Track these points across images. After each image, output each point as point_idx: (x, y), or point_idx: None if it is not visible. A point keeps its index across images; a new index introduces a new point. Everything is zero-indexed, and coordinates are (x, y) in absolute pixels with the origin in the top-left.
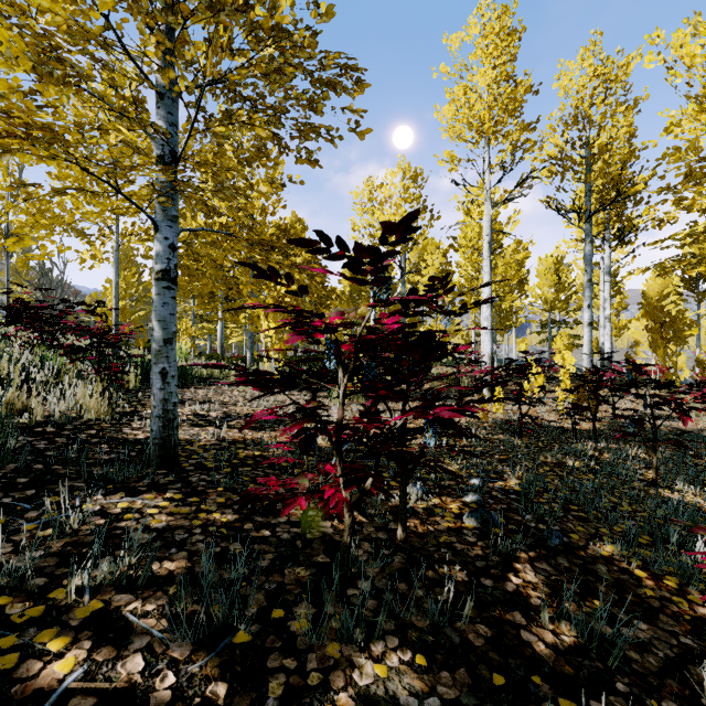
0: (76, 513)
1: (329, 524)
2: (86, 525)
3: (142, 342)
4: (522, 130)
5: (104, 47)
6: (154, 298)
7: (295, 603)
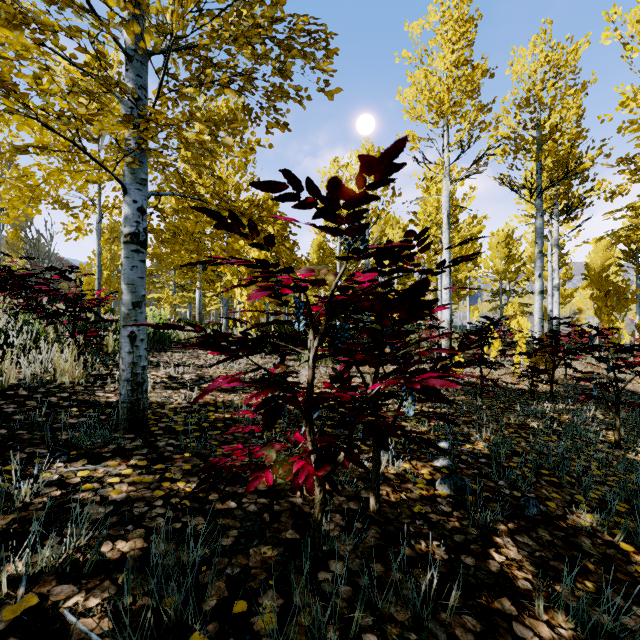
0: (31, 483)
1: (298, 493)
2: (38, 498)
3: None
4: (478, 111)
5: (69, 5)
6: (123, 261)
7: (259, 593)
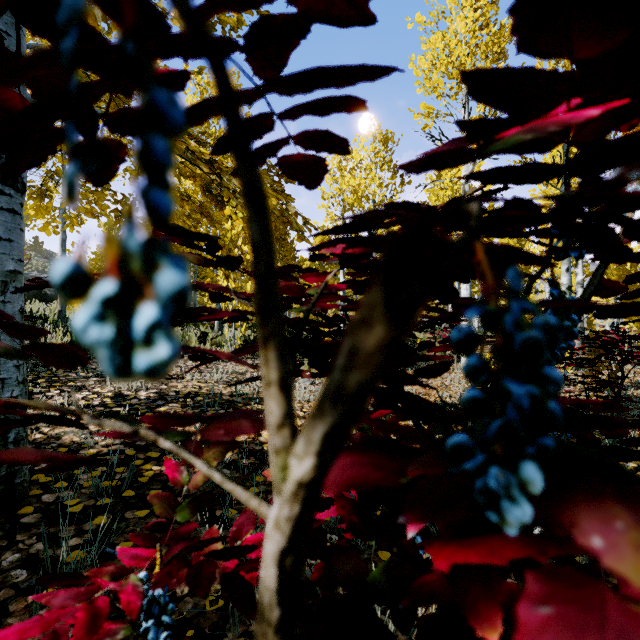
0: None
1: None
2: None
3: None
4: None
5: None
6: None
7: None
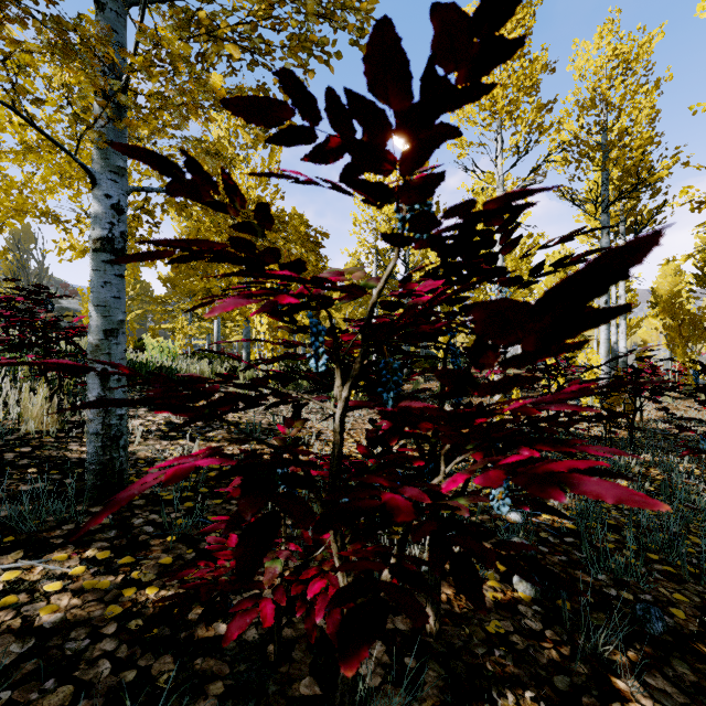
0: None
1: None
2: None
3: (132, 341)
4: (537, 111)
5: None
6: (92, 275)
7: None
